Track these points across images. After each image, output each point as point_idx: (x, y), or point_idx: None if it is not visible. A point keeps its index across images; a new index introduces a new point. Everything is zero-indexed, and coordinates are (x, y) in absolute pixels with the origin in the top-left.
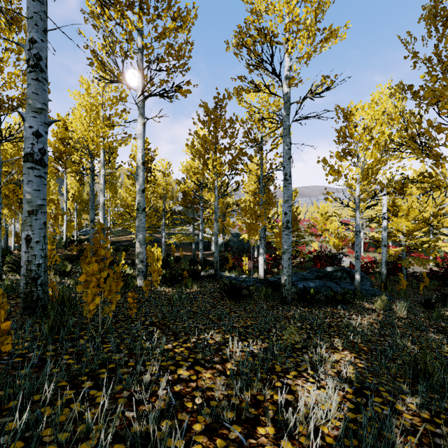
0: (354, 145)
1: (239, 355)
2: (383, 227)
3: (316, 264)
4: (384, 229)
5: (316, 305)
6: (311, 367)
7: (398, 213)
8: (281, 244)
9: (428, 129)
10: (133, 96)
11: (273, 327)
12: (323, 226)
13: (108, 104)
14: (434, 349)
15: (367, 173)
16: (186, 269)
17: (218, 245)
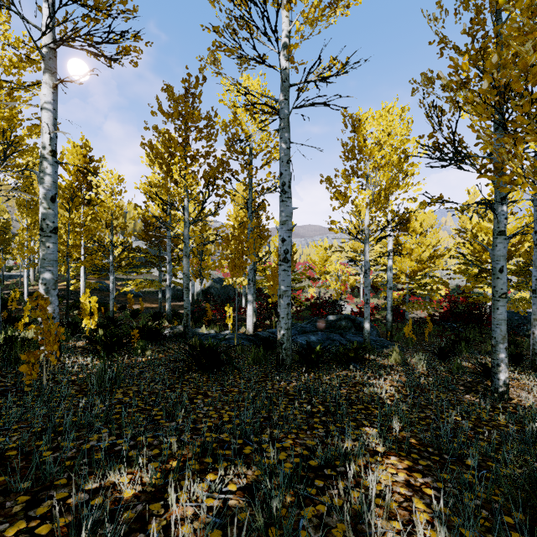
0: (364, 161)
1: (188, 532)
2: (389, 267)
3: (315, 312)
4: (390, 269)
5: (323, 367)
6: (351, 527)
7: (402, 251)
8: (274, 289)
9: (518, 76)
10: (30, 33)
11: (268, 425)
12: (322, 268)
13: (3, 65)
14: (489, 423)
15: (379, 197)
16: (139, 326)
17: (196, 293)
